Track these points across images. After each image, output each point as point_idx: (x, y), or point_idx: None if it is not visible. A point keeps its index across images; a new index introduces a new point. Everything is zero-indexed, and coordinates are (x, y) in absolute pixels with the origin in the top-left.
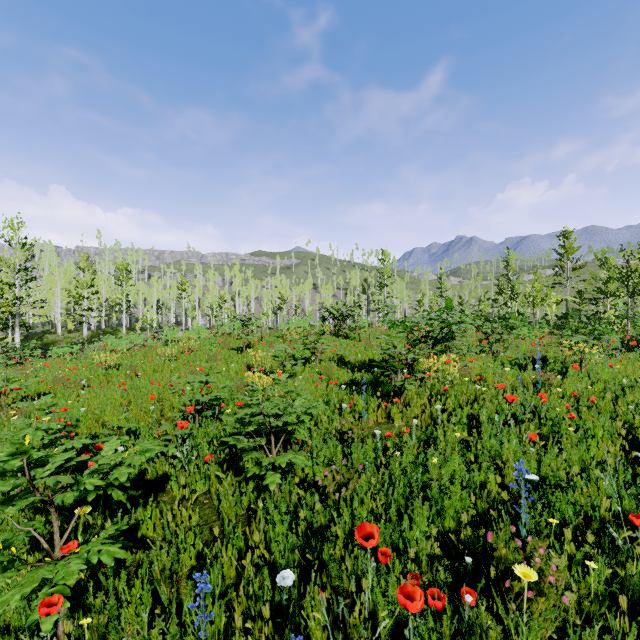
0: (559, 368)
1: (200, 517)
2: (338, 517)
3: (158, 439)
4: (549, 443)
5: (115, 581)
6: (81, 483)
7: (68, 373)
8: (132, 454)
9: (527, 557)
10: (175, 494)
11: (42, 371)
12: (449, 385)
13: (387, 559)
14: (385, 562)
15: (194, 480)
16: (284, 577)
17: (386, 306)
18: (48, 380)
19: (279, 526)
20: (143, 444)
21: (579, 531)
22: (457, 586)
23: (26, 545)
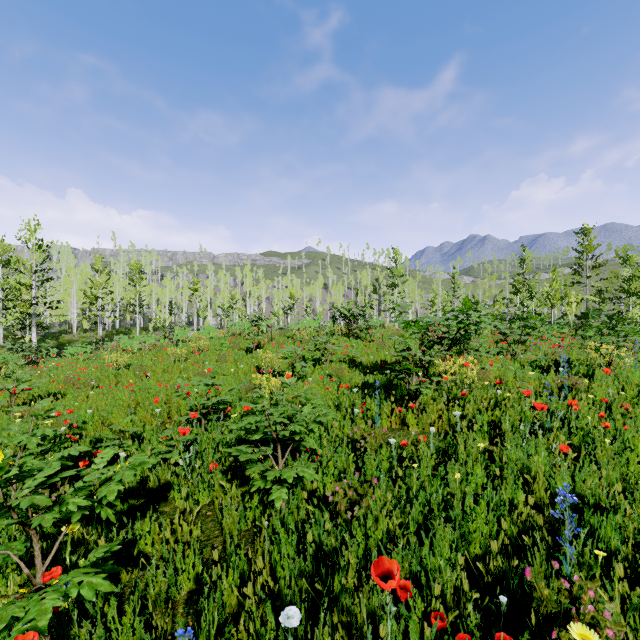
0: (584, 371)
1: (202, 531)
2: (350, 537)
3: (163, 443)
4: (581, 455)
5: (105, 607)
6: (63, 503)
7: (80, 373)
8: (124, 468)
9: (574, 600)
10: (177, 504)
11: (55, 371)
12: (467, 389)
13: (407, 594)
14: (405, 598)
15: (197, 490)
16: (289, 617)
17: (399, 306)
18: (60, 380)
19: (285, 548)
20: (137, 456)
21: (628, 563)
22: (487, 625)
23: (13, 564)
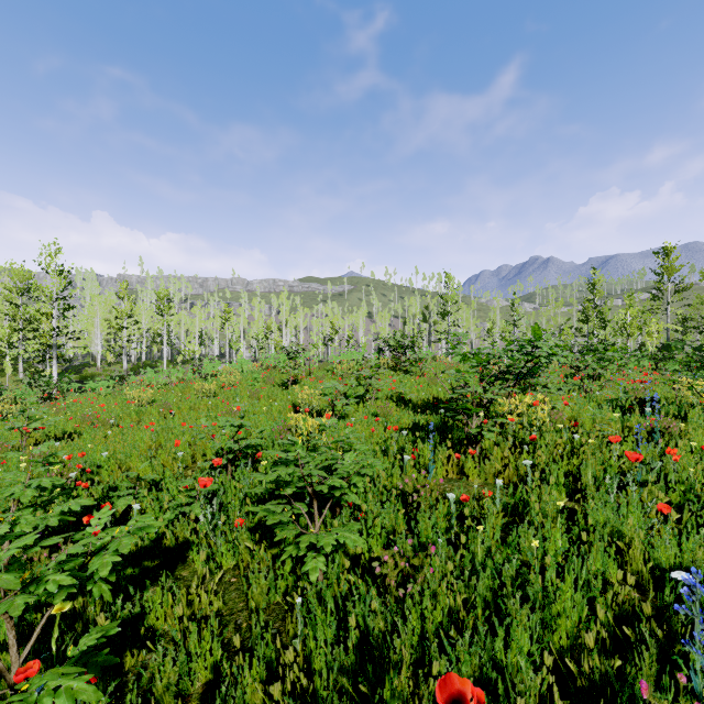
0: (674, 412)
1: (224, 603)
2: (402, 619)
3: (184, 493)
4: (684, 516)
5: None
6: (42, 581)
7: (99, 410)
8: (124, 532)
9: None
10: (197, 568)
11: (73, 407)
12: (537, 433)
13: None
14: None
15: (219, 552)
16: None
17: (456, 335)
18: (77, 418)
19: (322, 634)
20: (140, 518)
21: None
22: None
23: None
